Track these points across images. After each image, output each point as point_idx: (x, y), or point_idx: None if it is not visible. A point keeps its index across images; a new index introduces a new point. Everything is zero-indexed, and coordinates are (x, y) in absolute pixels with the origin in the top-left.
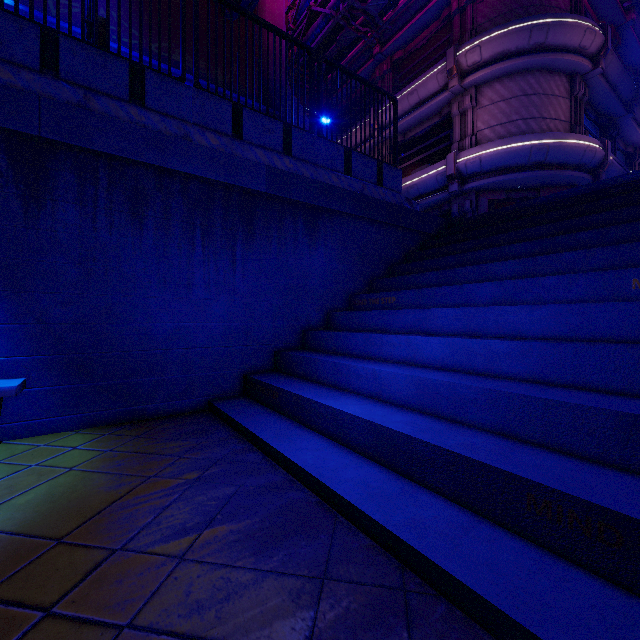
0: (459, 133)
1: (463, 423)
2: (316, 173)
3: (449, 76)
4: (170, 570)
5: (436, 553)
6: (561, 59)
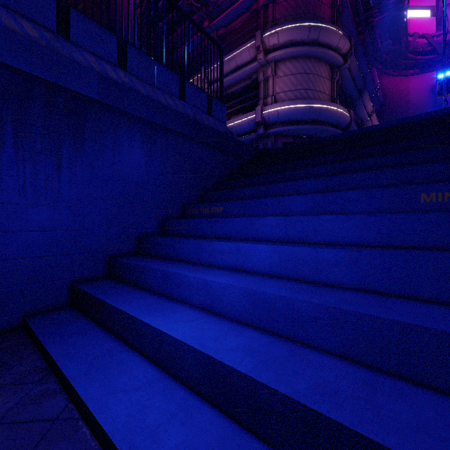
0: (264, 93)
1: (303, 343)
2: (152, 92)
3: (257, 51)
4: None
5: None
6: (327, 53)
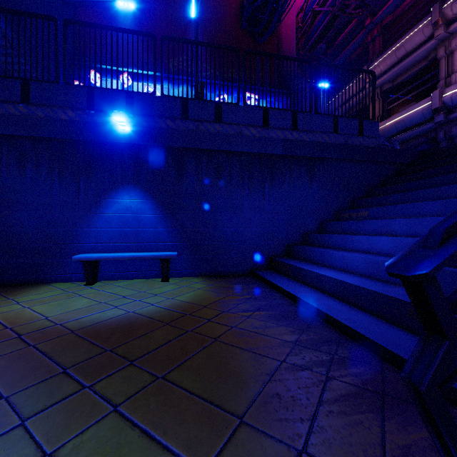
0: (446, 71)
1: (393, 283)
2: (313, 137)
3: (434, 27)
4: (245, 319)
5: (356, 327)
6: None
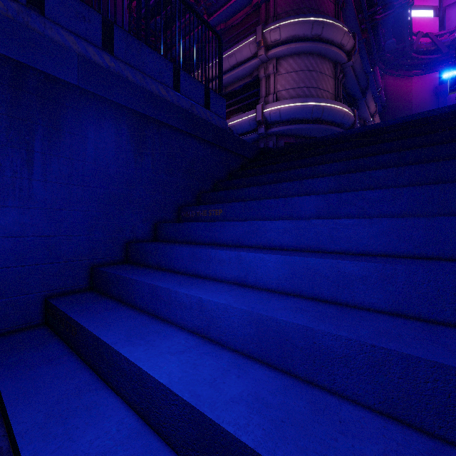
0: (265, 91)
1: (327, 388)
2: (142, 80)
3: (258, 47)
4: None
5: None
6: (330, 49)
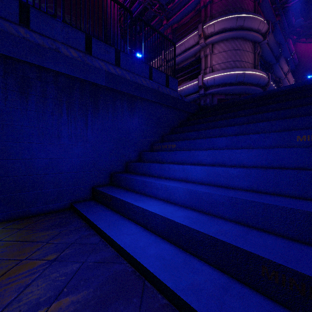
0: (204, 66)
1: (216, 216)
2: (134, 77)
3: (199, 38)
4: None
5: None
6: (250, 34)
